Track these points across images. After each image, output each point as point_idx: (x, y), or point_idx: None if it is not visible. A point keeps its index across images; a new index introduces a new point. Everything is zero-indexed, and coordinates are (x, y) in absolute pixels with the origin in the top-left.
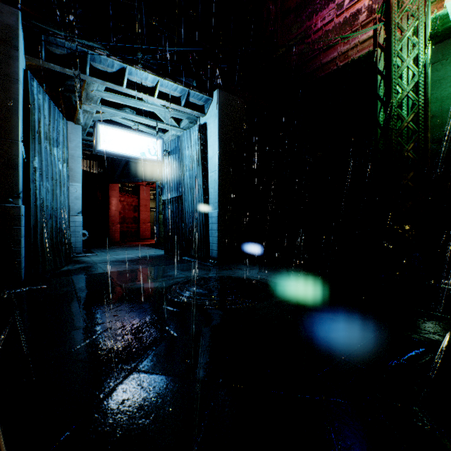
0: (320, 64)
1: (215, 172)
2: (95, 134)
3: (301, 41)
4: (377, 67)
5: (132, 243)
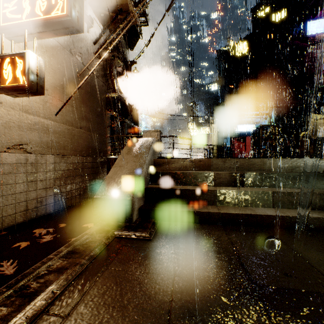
0: None
1: None
2: (236, 128)
3: (319, 73)
4: None
5: None
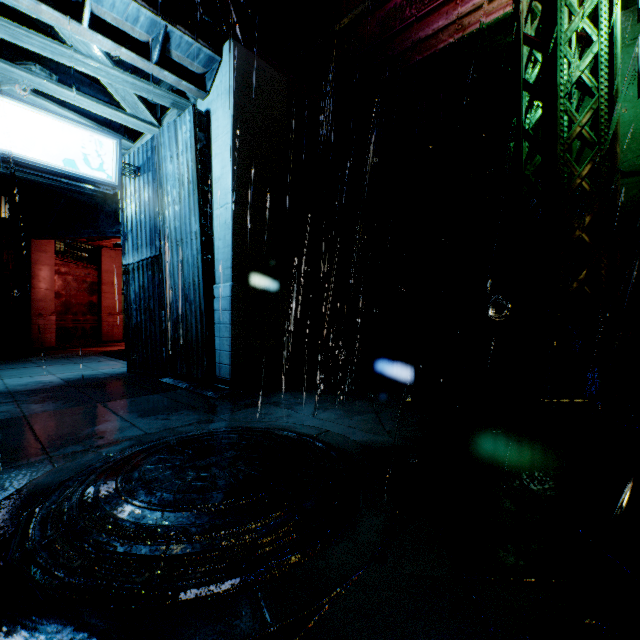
0: (416, 40)
1: (226, 206)
2: None
3: (384, 2)
4: (522, 32)
5: (81, 350)
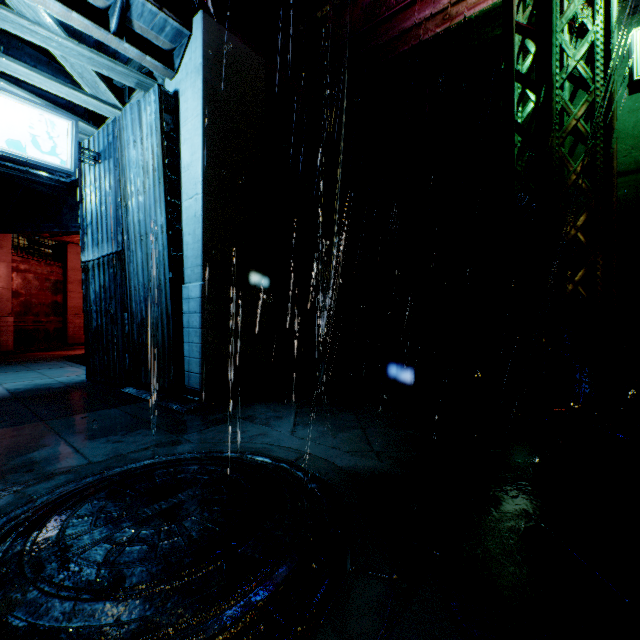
0: (402, 30)
1: (195, 197)
2: None
3: None
4: (513, 20)
5: (42, 354)
